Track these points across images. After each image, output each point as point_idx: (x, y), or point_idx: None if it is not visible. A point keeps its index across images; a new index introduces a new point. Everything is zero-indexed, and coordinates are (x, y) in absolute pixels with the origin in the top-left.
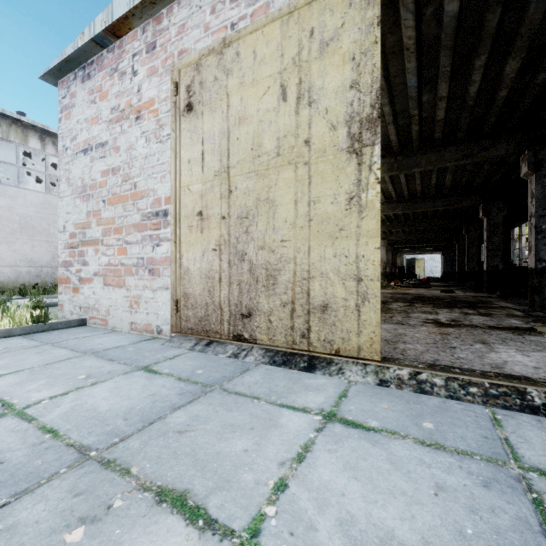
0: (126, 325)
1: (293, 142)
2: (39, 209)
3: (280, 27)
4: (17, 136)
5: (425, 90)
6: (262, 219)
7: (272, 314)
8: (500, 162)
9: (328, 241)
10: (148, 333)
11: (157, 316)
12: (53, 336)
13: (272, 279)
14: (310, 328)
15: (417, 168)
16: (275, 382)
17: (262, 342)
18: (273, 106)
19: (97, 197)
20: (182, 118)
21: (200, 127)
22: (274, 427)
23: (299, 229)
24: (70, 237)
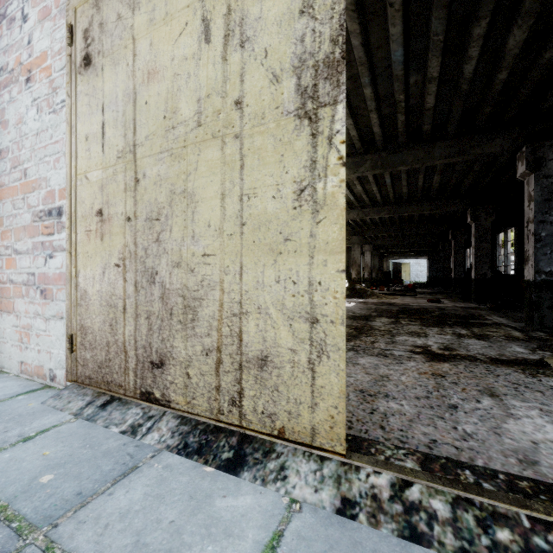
0: (15, 365)
1: (218, 105)
2: None
3: None
4: None
5: (412, 68)
6: (177, 222)
7: (191, 365)
8: (491, 163)
9: (268, 258)
10: (40, 378)
11: (50, 355)
12: None
13: (191, 312)
14: (242, 391)
15: (403, 166)
16: (161, 510)
17: (177, 406)
18: (192, 50)
19: None
20: (79, 76)
21: (99, 88)
22: None
23: (227, 237)
24: None
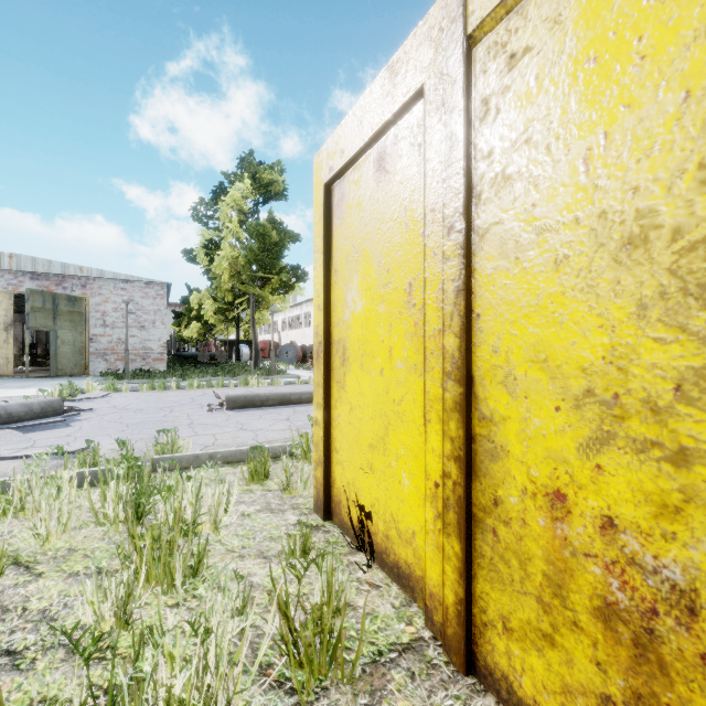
0: None
1: None
2: None
3: None
4: None
5: None
6: None
7: None
8: None
9: None
10: None
11: None
12: None
13: None
14: None
15: None
16: None
17: None
18: None
19: None
20: None
21: None
22: None
23: None
24: None
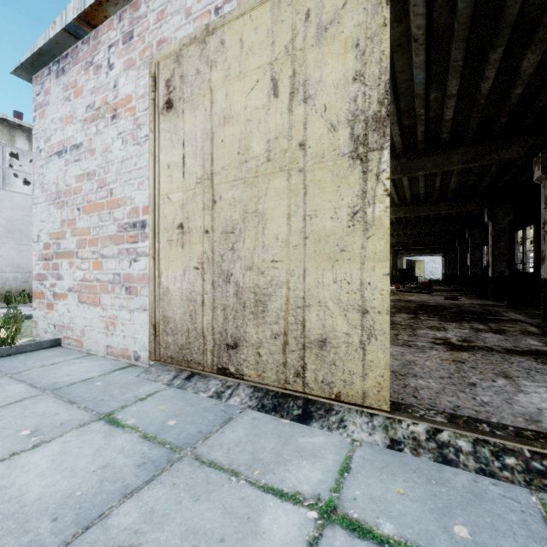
0: (102, 348)
1: (285, 145)
2: (27, 212)
3: (270, 10)
4: (3, 136)
5: (433, 87)
6: (250, 235)
7: (261, 346)
8: (508, 164)
9: (327, 264)
10: (125, 358)
11: (134, 340)
12: (17, 363)
13: (261, 305)
14: (305, 365)
15: (422, 171)
16: (262, 442)
17: (250, 378)
18: (262, 102)
19: (72, 204)
20: (162, 116)
21: (180, 127)
22: (252, 537)
23: (292, 247)
24: (44, 248)
